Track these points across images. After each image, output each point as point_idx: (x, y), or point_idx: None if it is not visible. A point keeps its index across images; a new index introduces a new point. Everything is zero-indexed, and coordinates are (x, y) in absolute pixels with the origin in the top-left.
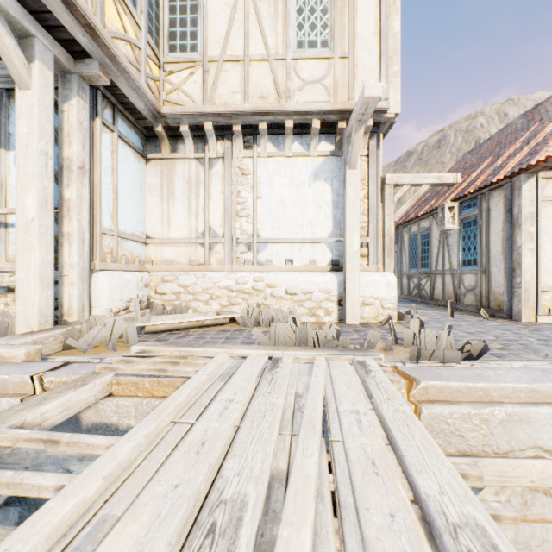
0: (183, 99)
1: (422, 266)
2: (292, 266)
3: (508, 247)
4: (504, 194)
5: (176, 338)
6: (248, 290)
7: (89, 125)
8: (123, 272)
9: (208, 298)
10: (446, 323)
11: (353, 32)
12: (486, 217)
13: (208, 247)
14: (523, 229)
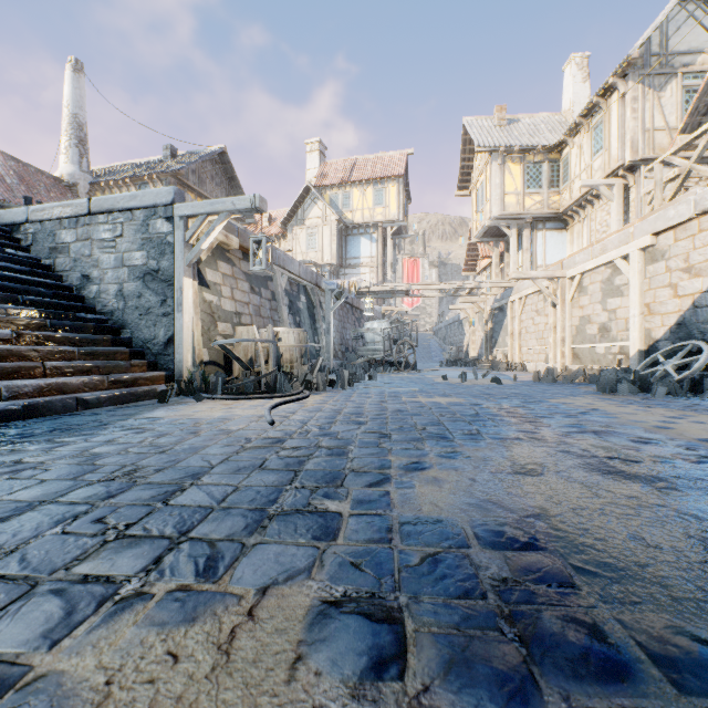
0: (565, 203)
1: None
2: None
3: None
4: None
5: None
6: None
7: (529, 235)
8: None
9: None
10: None
11: (608, 135)
12: None
13: None
14: None
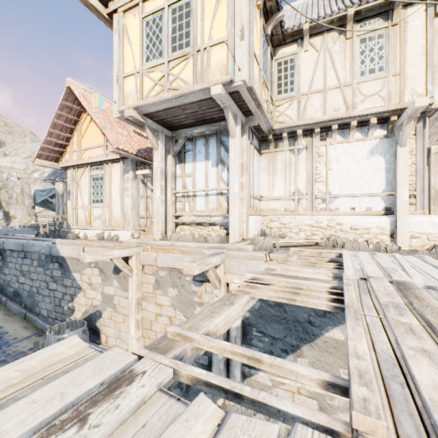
0: (285, 119)
1: None
2: (354, 212)
3: None
4: None
5: None
6: (324, 226)
7: (248, 145)
8: (256, 216)
9: (297, 231)
10: None
11: (403, 57)
12: None
13: (296, 201)
14: None
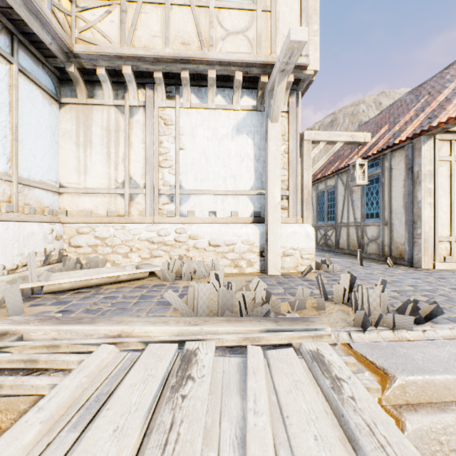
0: (98, 39)
1: (328, 219)
2: (215, 218)
3: (409, 202)
4: (405, 154)
5: (80, 299)
6: (170, 242)
7: None
8: (25, 223)
9: (127, 251)
10: (359, 271)
11: None
12: (388, 175)
13: (128, 198)
14: (423, 186)
